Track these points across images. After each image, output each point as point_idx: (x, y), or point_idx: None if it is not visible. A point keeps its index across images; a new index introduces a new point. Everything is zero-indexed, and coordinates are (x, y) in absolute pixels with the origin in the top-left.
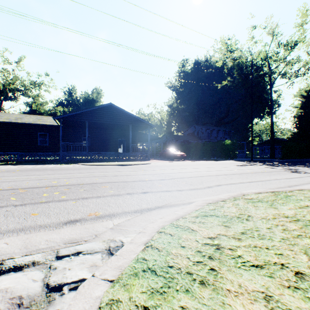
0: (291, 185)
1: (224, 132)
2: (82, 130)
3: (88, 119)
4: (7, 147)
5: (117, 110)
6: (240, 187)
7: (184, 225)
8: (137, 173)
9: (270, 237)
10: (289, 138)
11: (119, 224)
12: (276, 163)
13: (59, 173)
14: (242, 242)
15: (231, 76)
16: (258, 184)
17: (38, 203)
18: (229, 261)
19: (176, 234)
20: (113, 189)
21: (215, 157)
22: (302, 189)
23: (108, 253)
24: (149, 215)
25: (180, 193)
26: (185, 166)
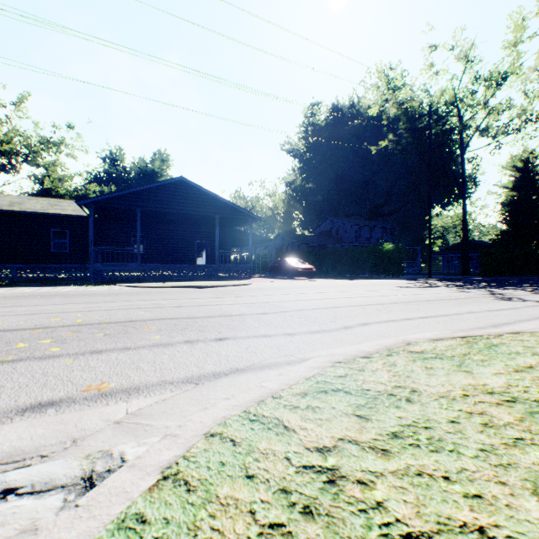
0: (499, 323)
1: (383, 230)
2: (131, 224)
3: (141, 205)
4: None
5: (193, 189)
6: (405, 327)
7: (270, 417)
8: (220, 302)
9: (455, 445)
10: (493, 240)
11: (139, 410)
12: (471, 283)
13: (77, 301)
14: (392, 462)
15: (394, 132)
16: (438, 322)
17: None
18: (352, 521)
19: (245, 439)
20: (162, 332)
21: (367, 273)
22: (520, 332)
23: (77, 492)
24: (212, 388)
25: (289, 341)
26: (312, 288)
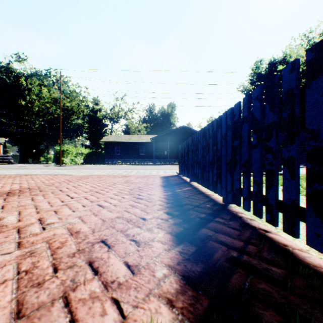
0: None
1: None
2: (164, 143)
3: (169, 137)
4: (125, 156)
5: (188, 129)
6: None
7: None
8: None
9: None
10: None
11: None
12: None
13: (164, 167)
14: None
15: None
16: None
17: (170, 169)
18: None
19: None
20: None
21: None
22: None
23: None
24: None
25: None
26: None
